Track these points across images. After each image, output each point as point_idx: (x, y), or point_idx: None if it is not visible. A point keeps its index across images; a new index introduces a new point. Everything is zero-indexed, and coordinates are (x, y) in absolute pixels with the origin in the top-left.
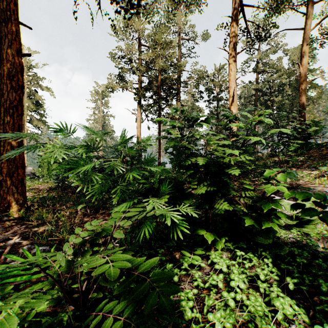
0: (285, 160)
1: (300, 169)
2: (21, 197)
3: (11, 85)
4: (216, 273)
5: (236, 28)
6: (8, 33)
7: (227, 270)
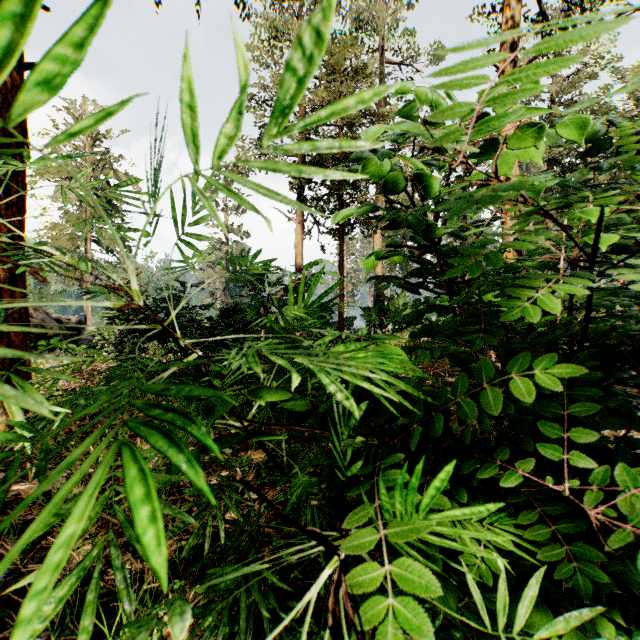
0: None
1: None
2: None
3: None
4: None
5: (517, 10)
6: None
7: None
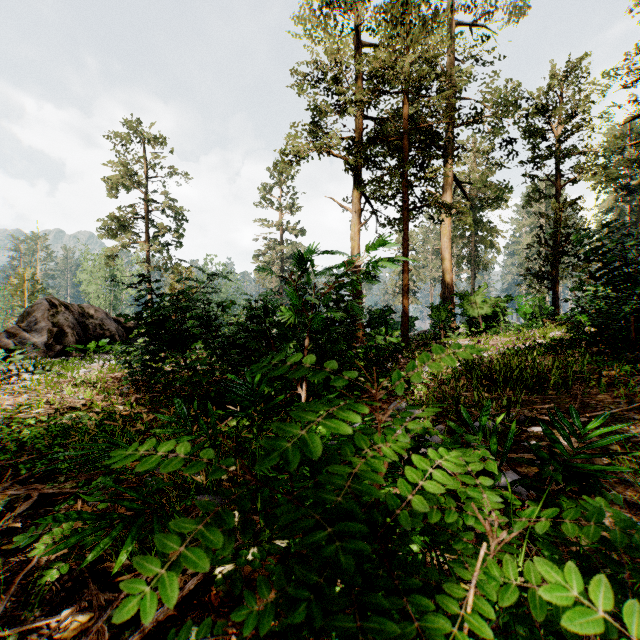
0: None
1: None
2: None
3: None
4: None
5: None
6: None
7: None
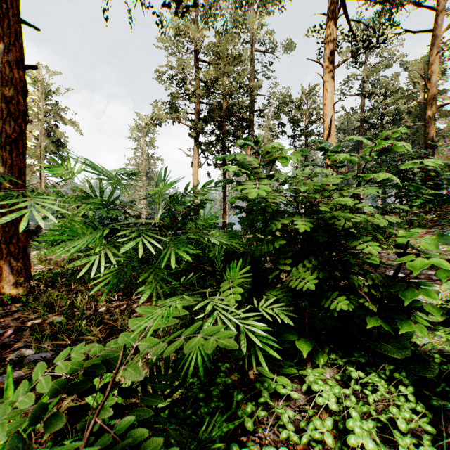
0: (406, 220)
1: (431, 232)
2: (22, 273)
3: (8, 111)
4: (319, 413)
5: (334, 30)
6: (4, 35)
7: (338, 407)
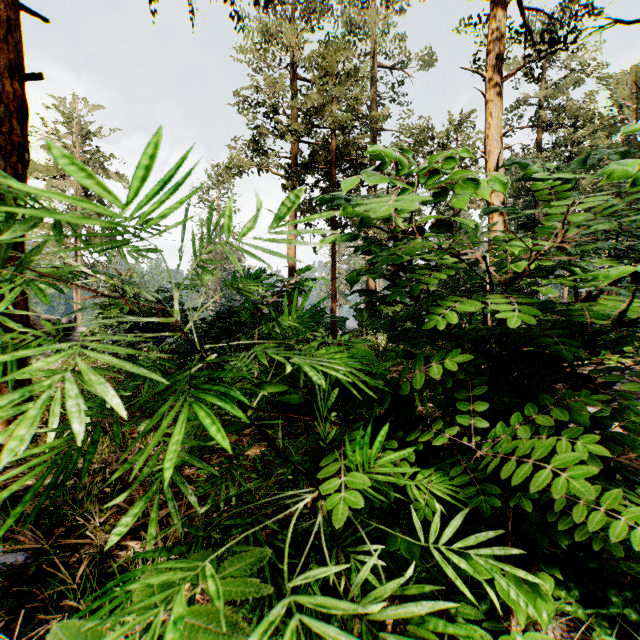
0: None
1: None
2: None
3: None
4: None
5: (503, 22)
6: None
7: None
